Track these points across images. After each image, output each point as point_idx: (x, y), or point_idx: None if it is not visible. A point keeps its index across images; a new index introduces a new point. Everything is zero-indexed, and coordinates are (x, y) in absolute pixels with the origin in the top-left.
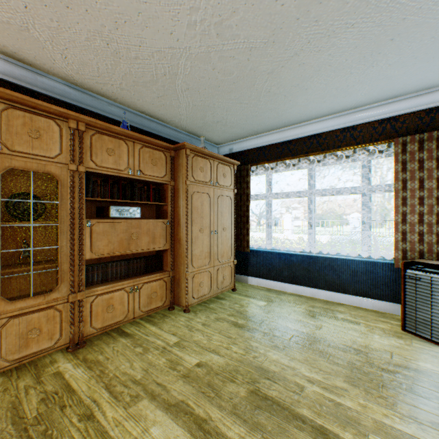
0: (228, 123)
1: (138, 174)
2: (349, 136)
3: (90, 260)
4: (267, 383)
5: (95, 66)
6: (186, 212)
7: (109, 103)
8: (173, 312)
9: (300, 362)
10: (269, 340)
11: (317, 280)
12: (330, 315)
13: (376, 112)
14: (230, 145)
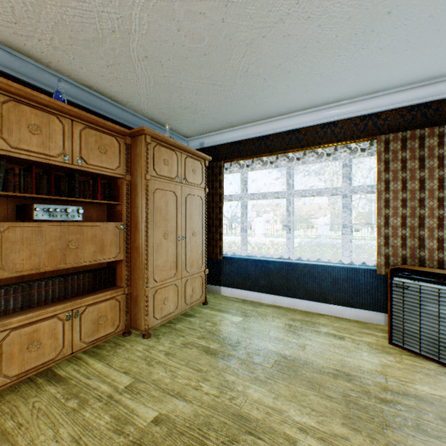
0: (198, 110)
1: (79, 163)
2: (330, 132)
3: (6, 280)
4: (250, 441)
5: (7, 4)
6: (145, 213)
7: (39, 69)
8: (129, 338)
9: (287, 400)
10: (249, 370)
11: (297, 289)
12: (313, 330)
13: (358, 107)
14: (200, 139)
